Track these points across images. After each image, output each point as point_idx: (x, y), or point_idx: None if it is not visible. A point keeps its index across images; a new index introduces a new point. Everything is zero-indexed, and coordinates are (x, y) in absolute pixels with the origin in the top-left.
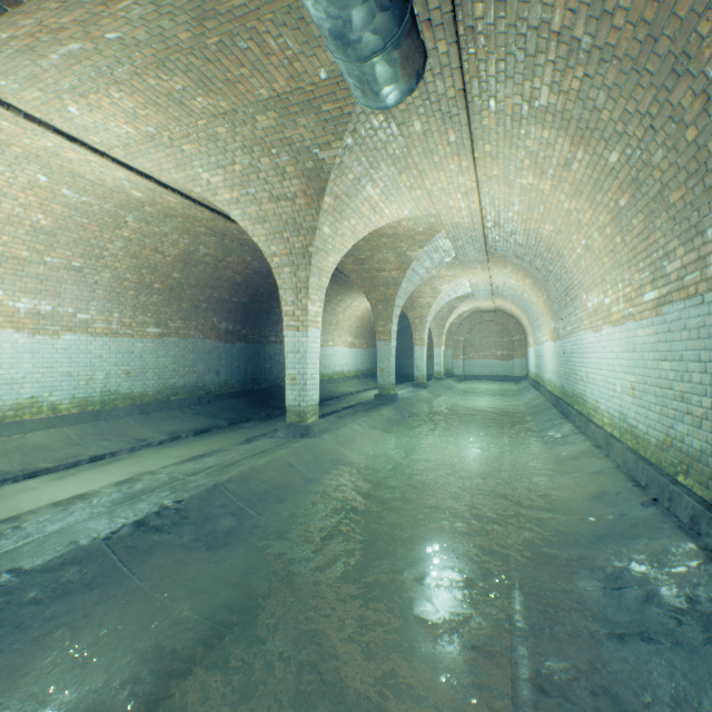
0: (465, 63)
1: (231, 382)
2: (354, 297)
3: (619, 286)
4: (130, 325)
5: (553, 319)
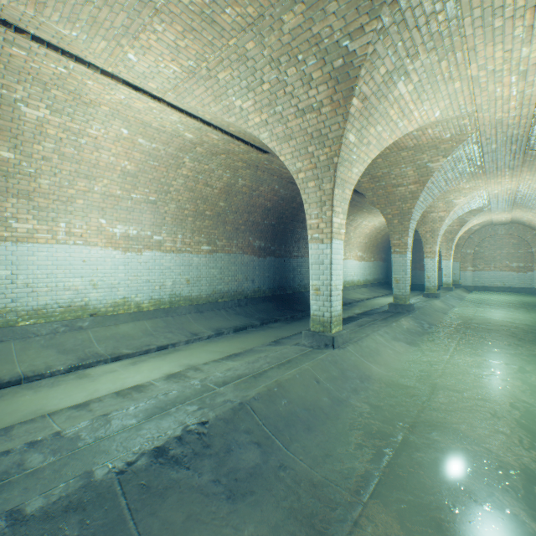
0: None
1: (263, 288)
2: (363, 217)
3: None
4: (189, 244)
5: None
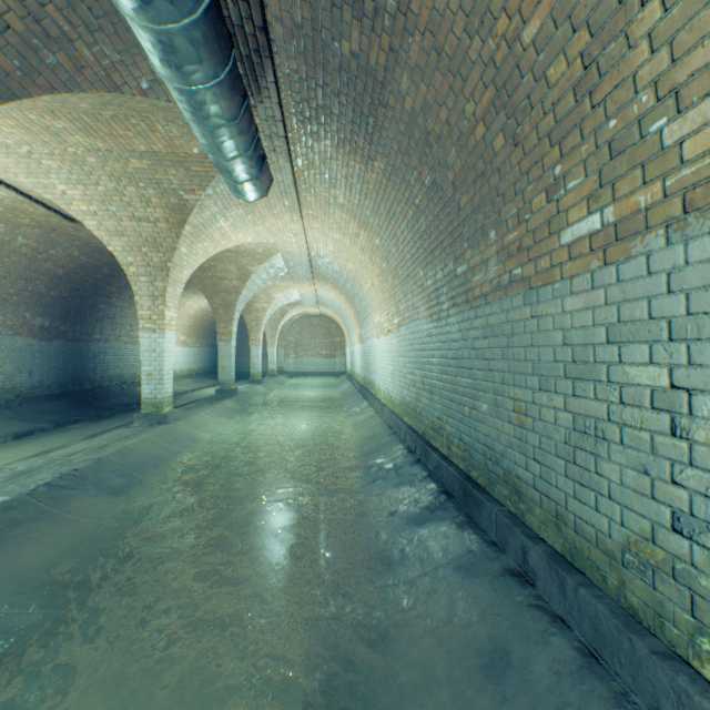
0: (296, 170)
1: (48, 383)
2: (189, 296)
3: (386, 312)
4: None
5: (360, 327)
